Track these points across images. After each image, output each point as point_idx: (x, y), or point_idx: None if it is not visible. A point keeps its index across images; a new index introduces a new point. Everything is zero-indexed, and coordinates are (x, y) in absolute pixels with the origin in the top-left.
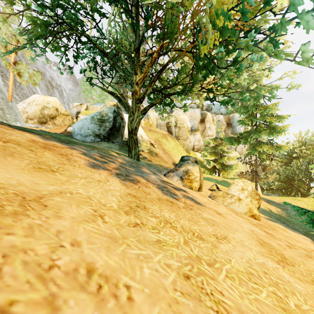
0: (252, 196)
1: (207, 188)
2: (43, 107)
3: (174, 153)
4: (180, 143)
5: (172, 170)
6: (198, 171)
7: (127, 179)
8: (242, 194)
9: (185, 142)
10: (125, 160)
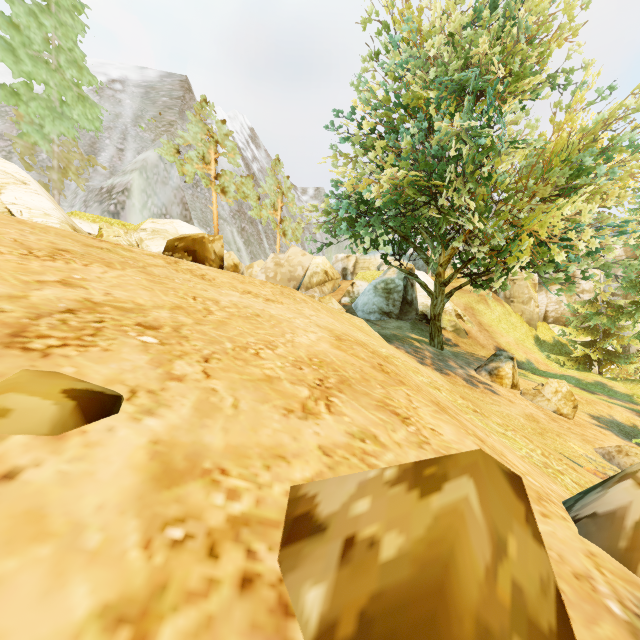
0: (566, 397)
1: (531, 388)
2: (312, 273)
3: (500, 330)
4: (515, 308)
5: (482, 365)
6: (510, 368)
7: (443, 373)
8: (554, 394)
9: (525, 306)
10: (430, 352)
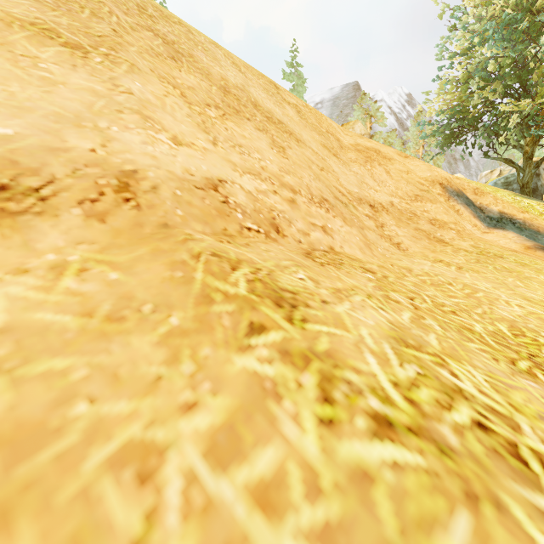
0: None
1: None
2: None
3: None
4: None
5: None
6: None
7: None
8: None
9: None
10: None
